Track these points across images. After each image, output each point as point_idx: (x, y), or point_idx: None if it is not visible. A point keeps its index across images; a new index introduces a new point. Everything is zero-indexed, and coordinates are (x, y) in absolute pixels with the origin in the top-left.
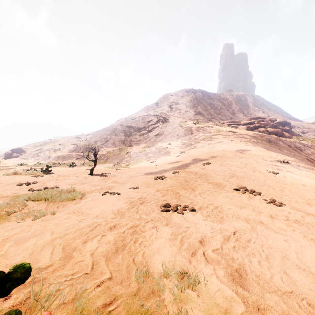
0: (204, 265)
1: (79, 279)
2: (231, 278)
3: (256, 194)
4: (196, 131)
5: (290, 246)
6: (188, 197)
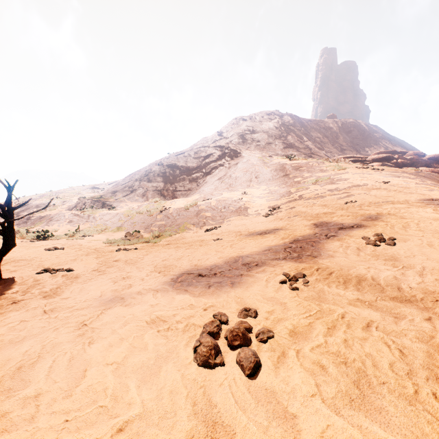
0: None
1: None
2: None
3: None
4: (293, 169)
5: None
6: None
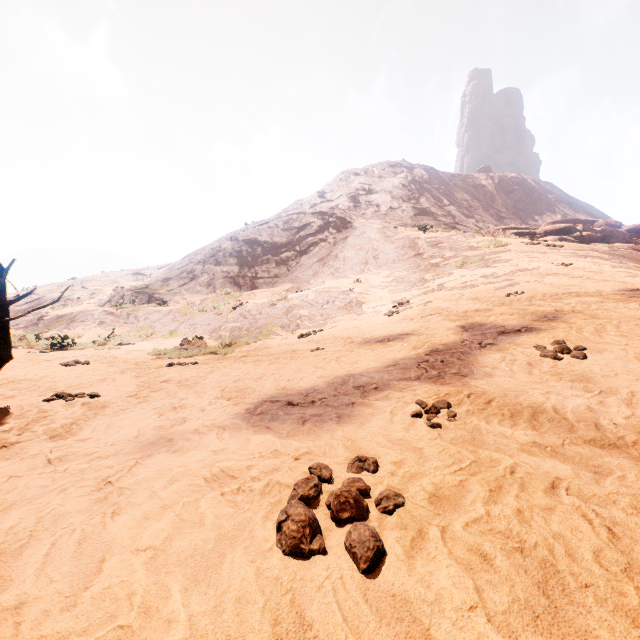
0: None
1: None
2: None
3: None
4: (429, 246)
5: None
6: None
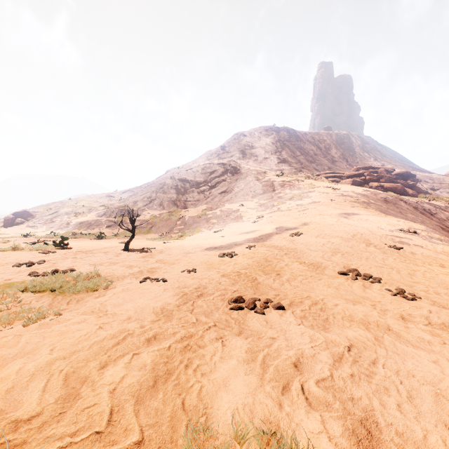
0: (304, 413)
1: (85, 445)
2: (353, 439)
3: (373, 280)
4: (279, 186)
5: (443, 372)
6: (271, 286)
